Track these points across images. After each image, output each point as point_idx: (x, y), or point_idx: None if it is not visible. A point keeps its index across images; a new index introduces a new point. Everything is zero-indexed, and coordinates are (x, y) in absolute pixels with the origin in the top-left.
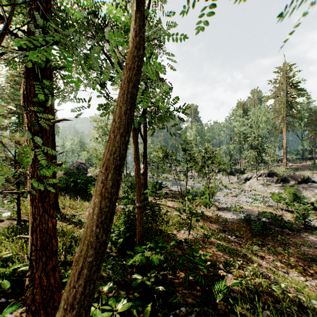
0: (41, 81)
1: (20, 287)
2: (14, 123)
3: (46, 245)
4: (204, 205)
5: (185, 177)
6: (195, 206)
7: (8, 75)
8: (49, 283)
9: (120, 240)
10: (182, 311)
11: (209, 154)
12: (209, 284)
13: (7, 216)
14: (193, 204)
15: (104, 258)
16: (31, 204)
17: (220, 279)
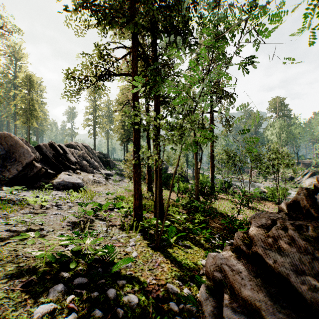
0: (158, 134)
1: (146, 211)
2: (123, 136)
3: (160, 188)
4: (275, 206)
5: (265, 179)
6: (263, 205)
7: (118, 103)
8: (161, 201)
9: (187, 205)
10: (212, 231)
11: (276, 156)
12: (234, 229)
13: (129, 191)
14: (261, 204)
15: (179, 213)
16: (155, 175)
17: (241, 228)
